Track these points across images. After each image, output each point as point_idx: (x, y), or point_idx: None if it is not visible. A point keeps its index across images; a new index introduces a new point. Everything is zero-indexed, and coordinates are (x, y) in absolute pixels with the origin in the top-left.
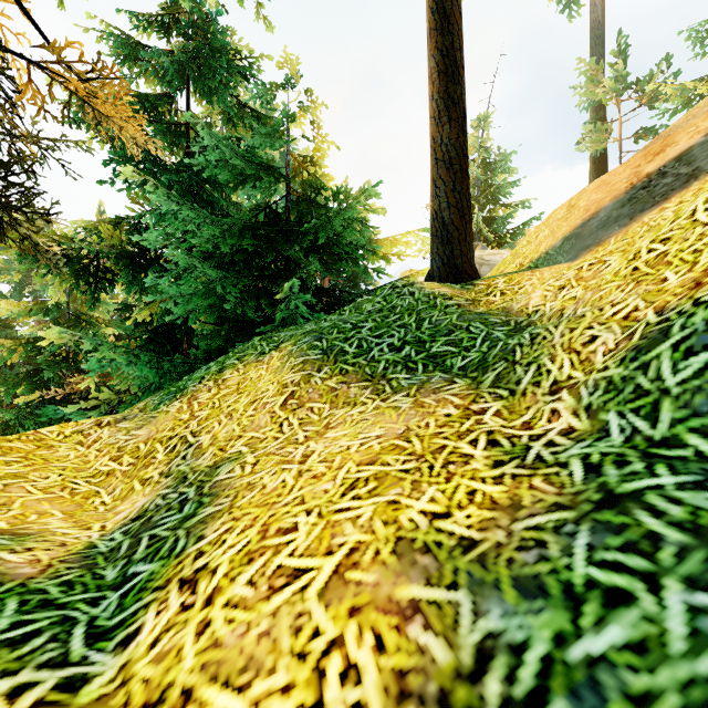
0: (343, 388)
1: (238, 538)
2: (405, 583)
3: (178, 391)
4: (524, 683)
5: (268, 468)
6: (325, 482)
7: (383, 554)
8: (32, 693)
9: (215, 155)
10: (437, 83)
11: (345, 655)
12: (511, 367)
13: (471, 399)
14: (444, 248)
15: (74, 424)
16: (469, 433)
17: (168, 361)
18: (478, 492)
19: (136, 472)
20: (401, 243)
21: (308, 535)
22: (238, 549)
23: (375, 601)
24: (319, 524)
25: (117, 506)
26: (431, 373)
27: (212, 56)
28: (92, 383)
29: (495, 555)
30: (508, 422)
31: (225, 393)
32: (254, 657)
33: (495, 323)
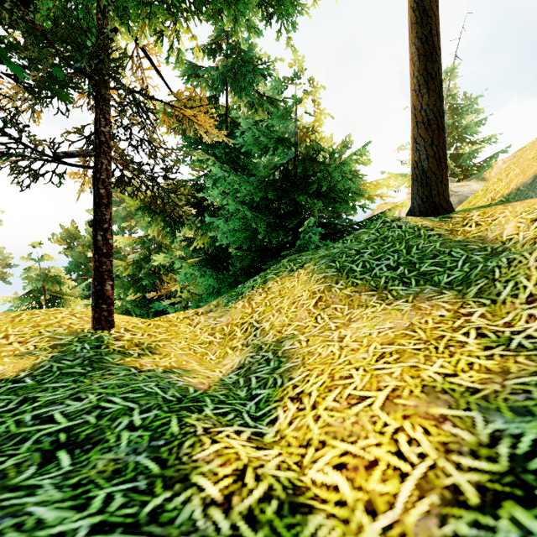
0: (356, 295)
1: (316, 379)
2: (434, 407)
3: (238, 294)
4: (522, 448)
5: (317, 344)
6: (361, 353)
7: (415, 392)
8: (244, 434)
9: (249, 135)
10: (417, 64)
11: (407, 434)
12: (491, 283)
13: (459, 305)
14: (423, 189)
15: (183, 313)
16: (461, 328)
17: (222, 274)
18: (475, 364)
19: (226, 343)
20: (382, 185)
21: (361, 380)
22: (319, 384)
23: (417, 413)
24: (366, 375)
25: (222, 361)
26: (423, 286)
27: (243, 66)
28: (179, 288)
29: (494, 396)
30: (491, 321)
31: (271, 296)
32: (353, 431)
33: (473, 249)
